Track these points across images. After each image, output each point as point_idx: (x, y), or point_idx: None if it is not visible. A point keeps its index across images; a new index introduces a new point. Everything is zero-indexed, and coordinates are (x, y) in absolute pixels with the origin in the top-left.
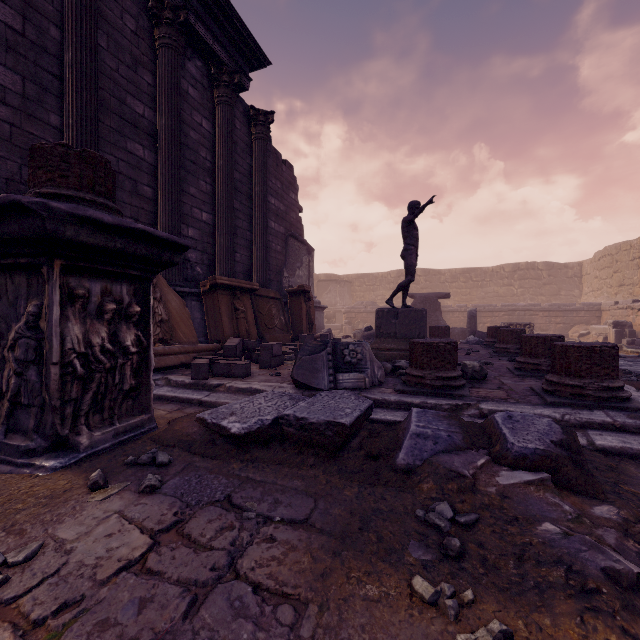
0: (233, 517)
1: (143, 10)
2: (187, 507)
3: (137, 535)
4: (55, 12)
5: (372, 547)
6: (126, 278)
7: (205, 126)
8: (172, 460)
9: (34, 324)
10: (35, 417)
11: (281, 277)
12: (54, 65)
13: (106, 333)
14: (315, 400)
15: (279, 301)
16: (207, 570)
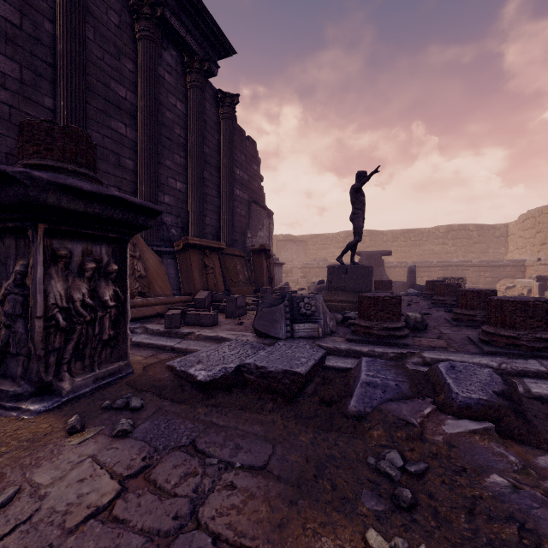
0: (197, 463)
1: (125, 7)
2: (155, 452)
3: (107, 480)
4: (49, 8)
5: (327, 496)
6: (105, 240)
7: (179, 107)
8: (144, 404)
9: (21, 282)
10: (22, 365)
11: (245, 237)
12: (48, 54)
13: (86, 289)
14: (274, 349)
15: (243, 258)
16: (170, 519)
